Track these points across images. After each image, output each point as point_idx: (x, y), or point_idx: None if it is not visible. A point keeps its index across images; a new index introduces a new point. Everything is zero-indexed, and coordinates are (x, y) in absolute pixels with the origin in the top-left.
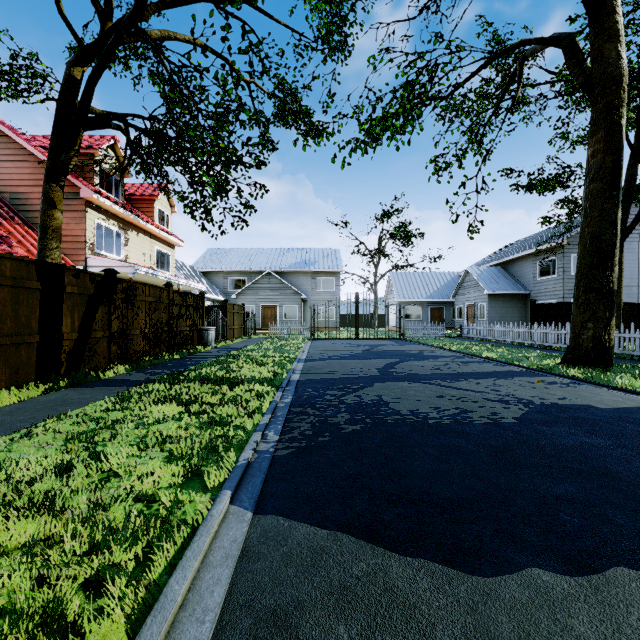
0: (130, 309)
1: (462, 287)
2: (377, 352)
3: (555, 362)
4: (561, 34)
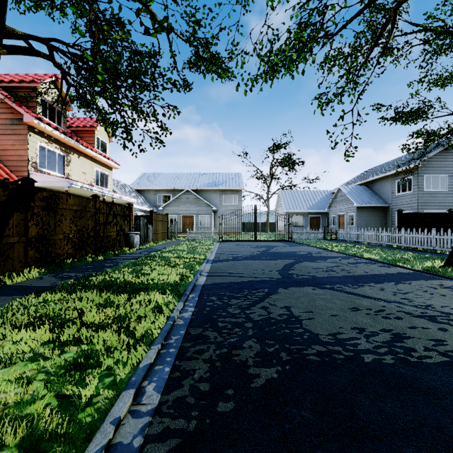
0: (52, 216)
1: (335, 201)
2: (273, 253)
3: (435, 264)
4: None
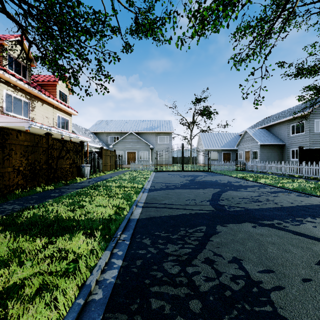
0: None
1: (242, 141)
2: (199, 182)
3: None
4: None
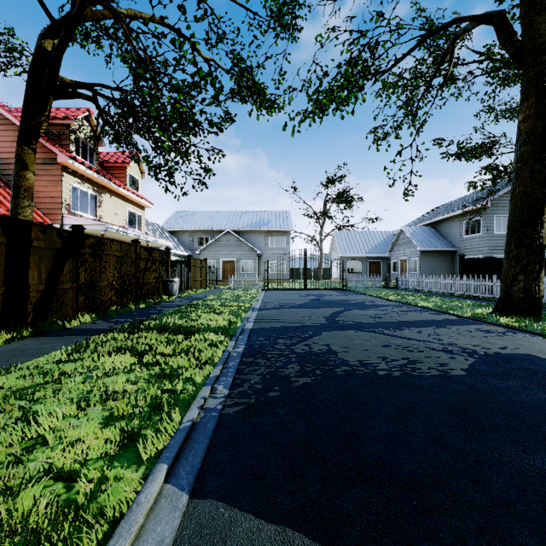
0: (98, 263)
1: (397, 244)
2: (323, 301)
3: (486, 311)
4: (492, 12)
